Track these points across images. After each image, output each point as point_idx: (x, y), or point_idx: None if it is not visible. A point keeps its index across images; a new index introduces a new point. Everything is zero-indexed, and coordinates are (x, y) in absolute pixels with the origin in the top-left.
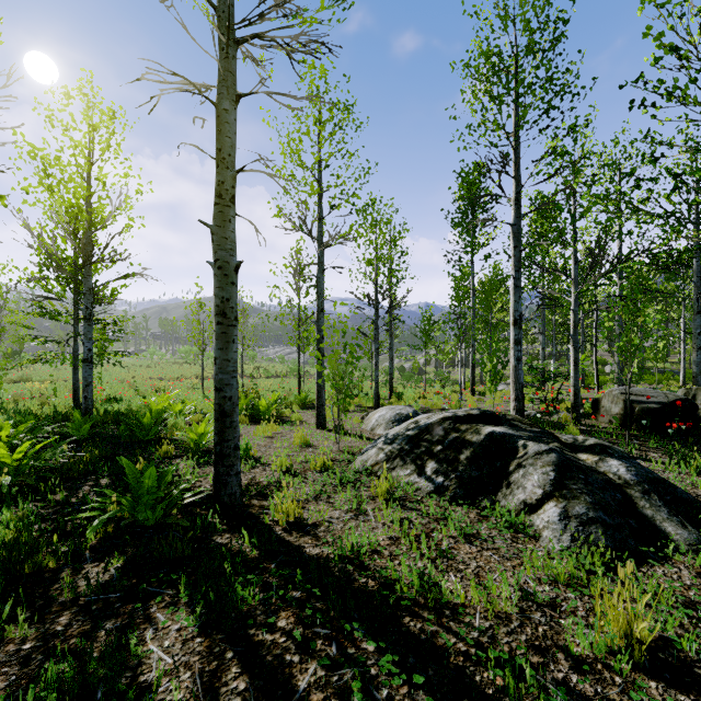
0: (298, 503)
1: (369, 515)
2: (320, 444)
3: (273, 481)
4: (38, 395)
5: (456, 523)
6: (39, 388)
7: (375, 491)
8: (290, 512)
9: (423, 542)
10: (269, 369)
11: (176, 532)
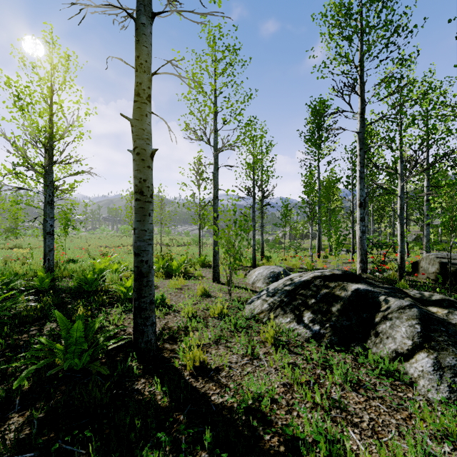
0: (202, 347)
1: (262, 359)
2: (216, 294)
3: (182, 326)
4: (22, 258)
5: (339, 370)
6: (23, 252)
7: (263, 336)
8: (196, 357)
9: (316, 392)
10: (179, 240)
11: (99, 377)
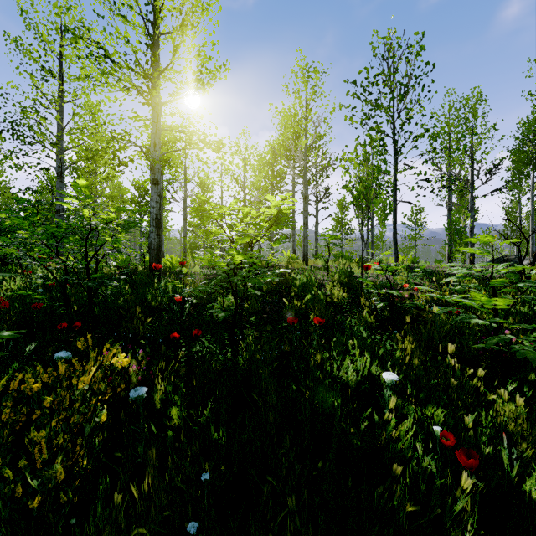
0: None
1: None
2: None
3: None
4: None
5: None
6: None
7: None
8: None
9: None
10: None
11: None
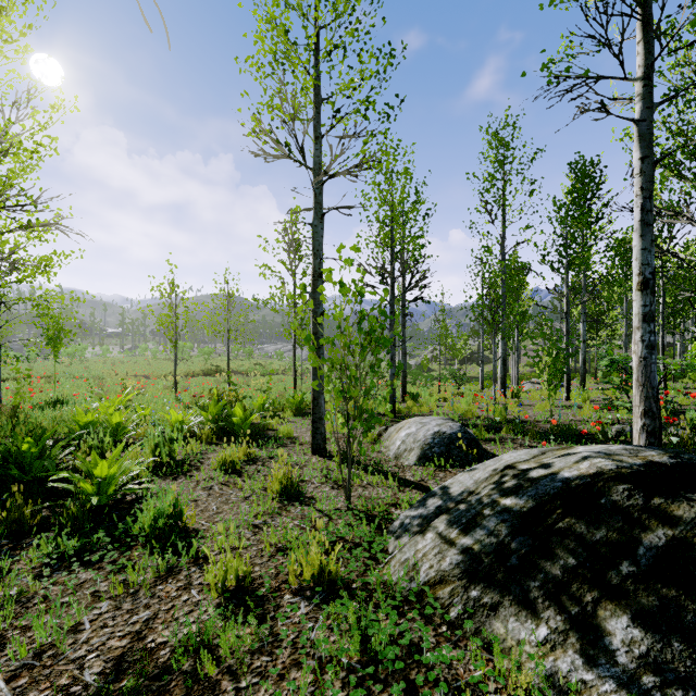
0: None
1: None
2: (315, 491)
3: (188, 644)
4: None
5: None
6: None
7: None
8: None
9: None
10: (267, 366)
11: None
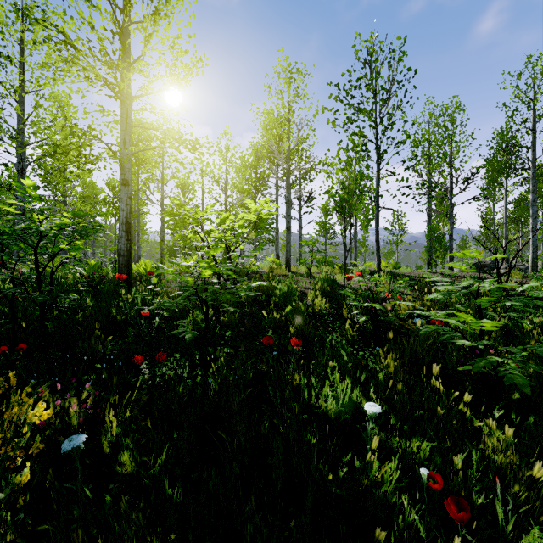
0: None
1: None
2: None
3: None
4: None
5: None
6: None
7: None
8: None
9: None
10: None
11: None
